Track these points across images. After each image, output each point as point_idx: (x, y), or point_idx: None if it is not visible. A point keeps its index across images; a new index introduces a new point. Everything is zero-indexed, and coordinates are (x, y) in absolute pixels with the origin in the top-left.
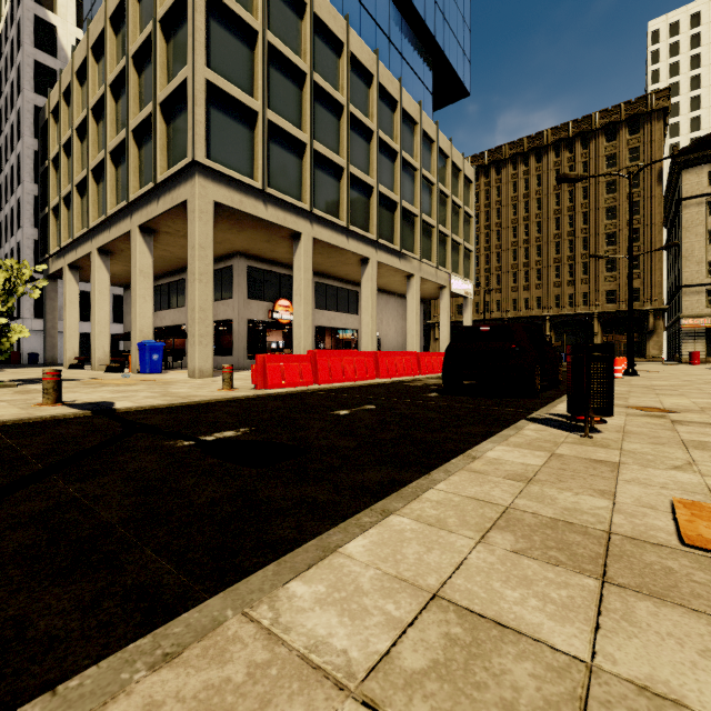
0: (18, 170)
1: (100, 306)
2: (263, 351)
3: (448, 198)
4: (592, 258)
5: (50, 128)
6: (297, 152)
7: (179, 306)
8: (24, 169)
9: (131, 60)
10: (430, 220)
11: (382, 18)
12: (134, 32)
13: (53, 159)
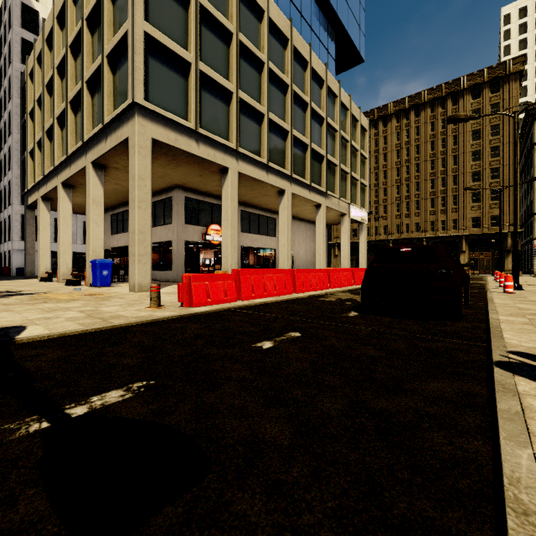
0: (9, 124)
1: (64, 230)
2: (198, 267)
3: (348, 142)
4: (461, 191)
5: (28, 87)
6: (224, 100)
7: None
8: (13, 123)
9: (85, 22)
10: (334, 160)
11: None
12: None
13: (30, 112)
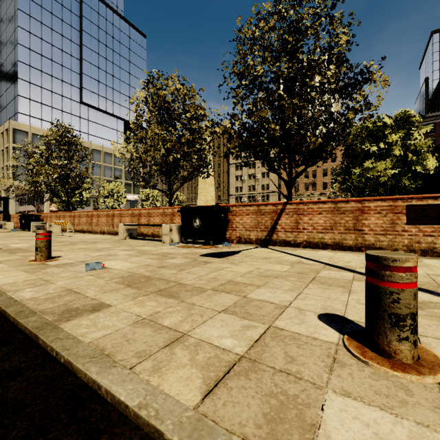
0: None
1: None
2: None
3: (122, 169)
4: None
5: None
6: None
7: (25, 205)
8: None
9: (1, 151)
10: (109, 178)
11: (92, 118)
12: (2, 144)
13: None
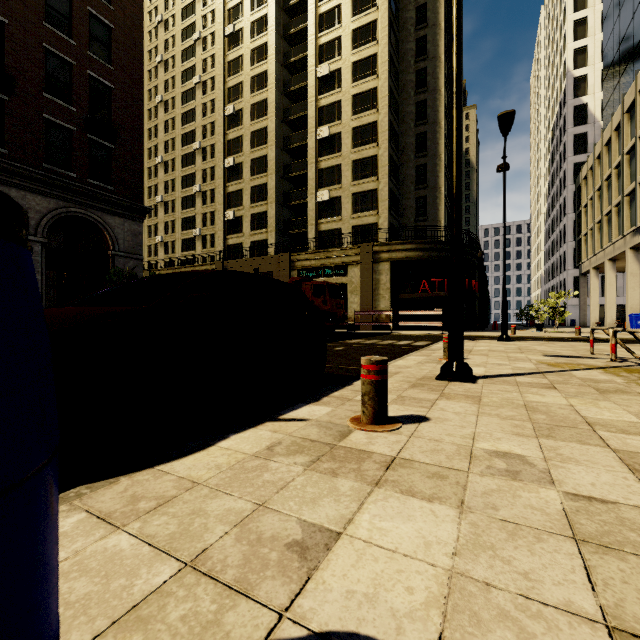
0: (563, 207)
1: (609, 292)
2: None
3: None
4: None
5: (581, 189)
6: None
7: None
8: (567, 206)
9: (624, 156)
10: None
11: None
12: (626, 139)
13: (583, 207)
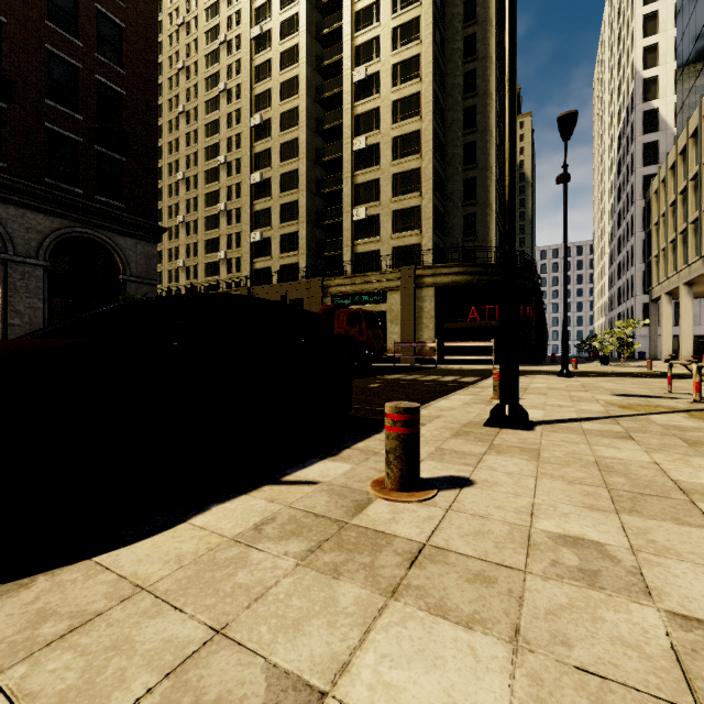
0: (631, 225)
1: (684, 321)
2: None
3: None
4: None
5: (652, 204)
6: None
7: None
8: (635, 224)
9: (702, 166)
10: None
11: None
12: None
13: (654, 224)
